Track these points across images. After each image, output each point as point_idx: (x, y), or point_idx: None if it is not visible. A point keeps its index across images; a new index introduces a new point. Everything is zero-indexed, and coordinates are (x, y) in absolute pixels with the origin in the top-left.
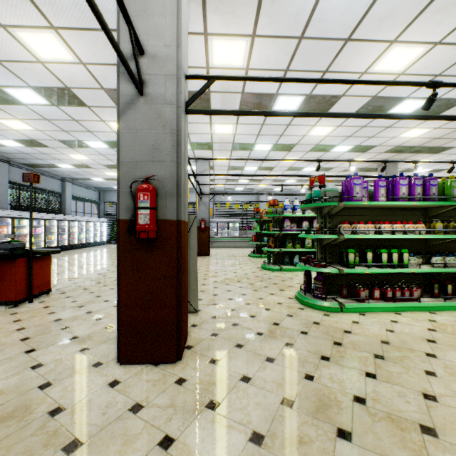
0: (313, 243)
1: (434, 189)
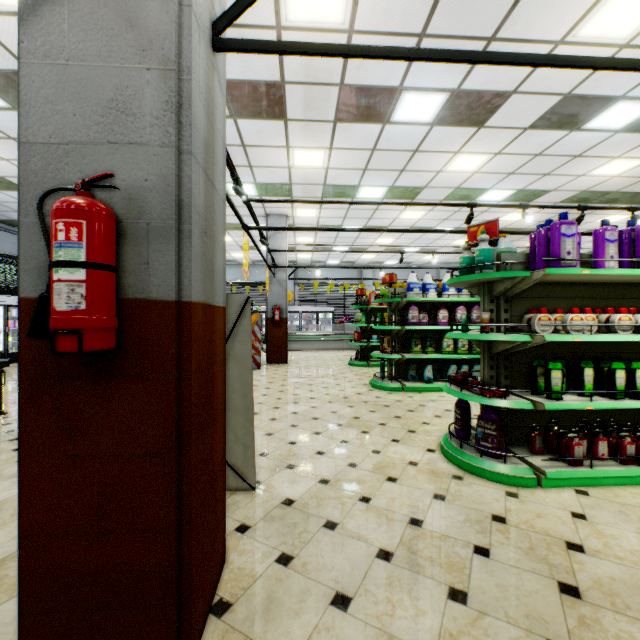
0: (455, 345)
1: None
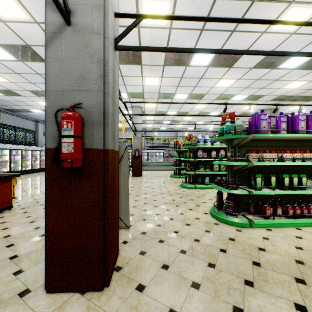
0: (219, 167)
1: None
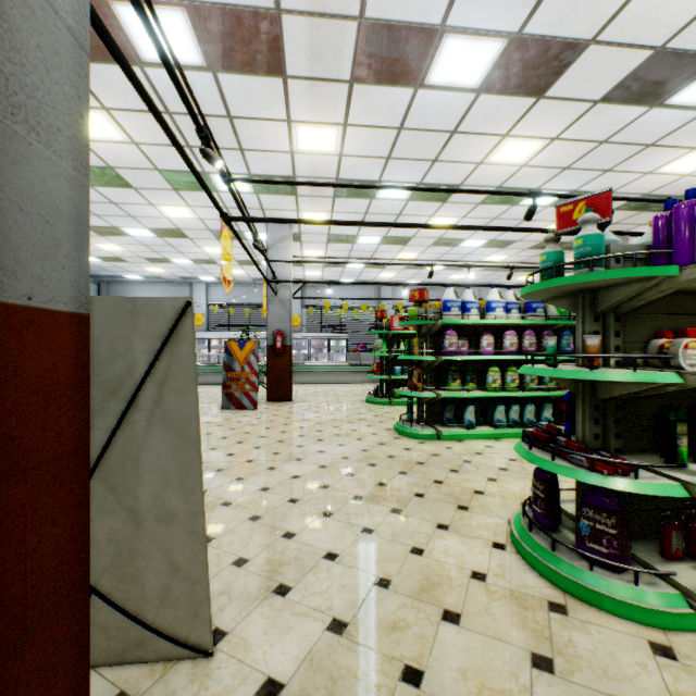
0: (501, 379)
1: None
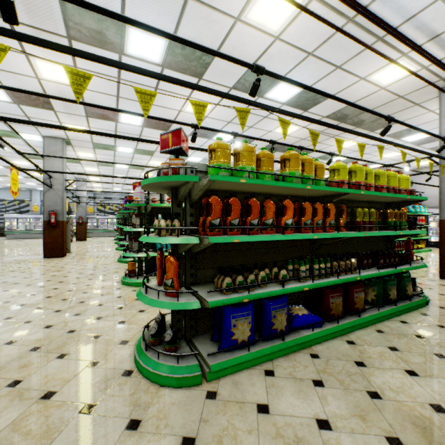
0: None
1: None
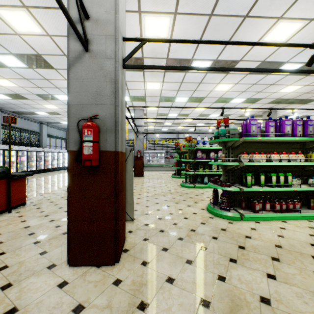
0: (217, 168)
1: (311, 128)
